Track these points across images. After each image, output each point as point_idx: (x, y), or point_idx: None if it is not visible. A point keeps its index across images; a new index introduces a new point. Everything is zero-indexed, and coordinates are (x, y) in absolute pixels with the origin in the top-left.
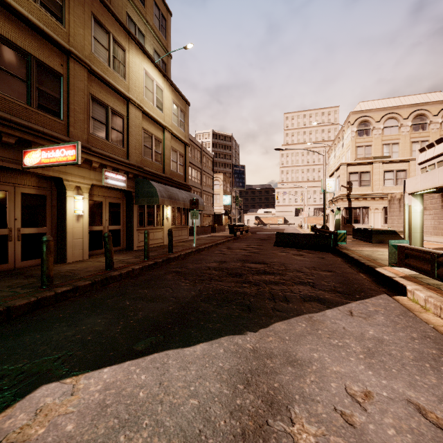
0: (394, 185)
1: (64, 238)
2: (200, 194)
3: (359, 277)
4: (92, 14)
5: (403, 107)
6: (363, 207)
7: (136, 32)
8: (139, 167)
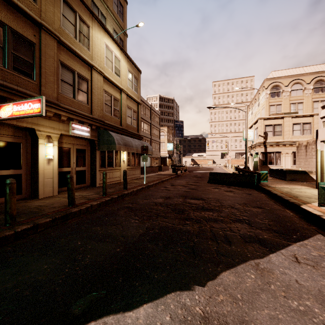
0: (301, 134)
1: (36, 178)
2: (150, 142)
3: (288, 214)
4: None
5: (307, 75)
6: (276, 152)
7: (98, 15)
8: (101, 120)
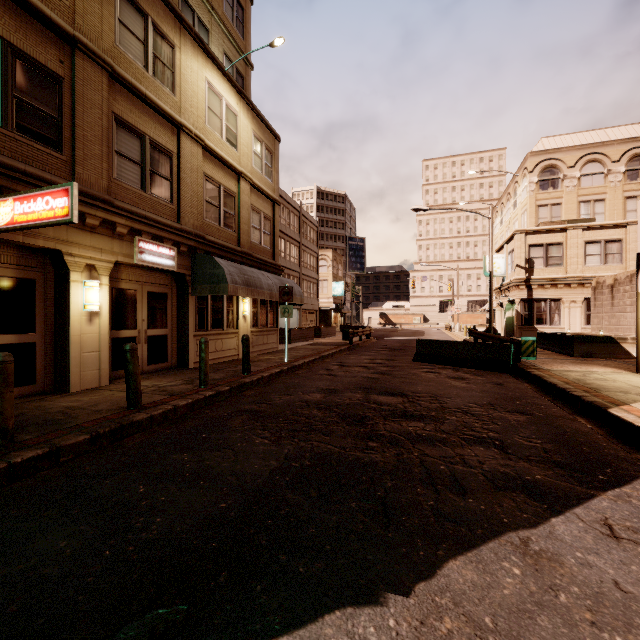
0: (602, 263)
1: (65, 351)
2: (298, 279)
3: (582, 427)
4: None
5: (612, 144)
6: (551, 298)
7: (194, 24)
8: (198, 235)
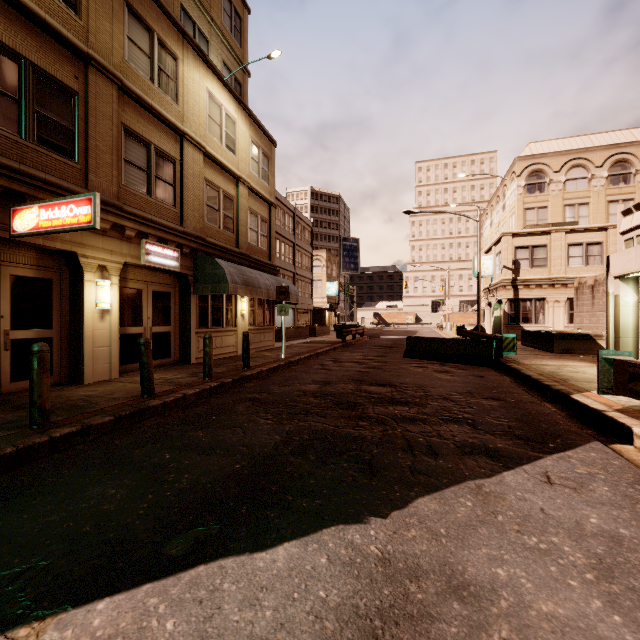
0: (584, 265)
1: (79, 346)
2: (293, 279)
3: (546, 409)
4: (125, 0)
5: (596, 150)
6: (536, 298)
7: (195, 35)
8: (199, 237)
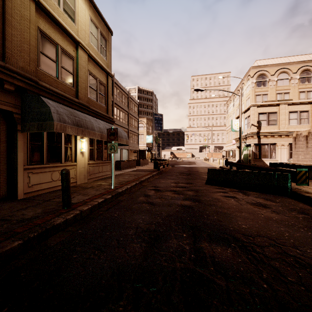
0: (298, 124)
1: None
2: (127, 133)
3: None
4: None
5: (293, 63)
6: (270, 143)
7: None
8: (29, 78)
